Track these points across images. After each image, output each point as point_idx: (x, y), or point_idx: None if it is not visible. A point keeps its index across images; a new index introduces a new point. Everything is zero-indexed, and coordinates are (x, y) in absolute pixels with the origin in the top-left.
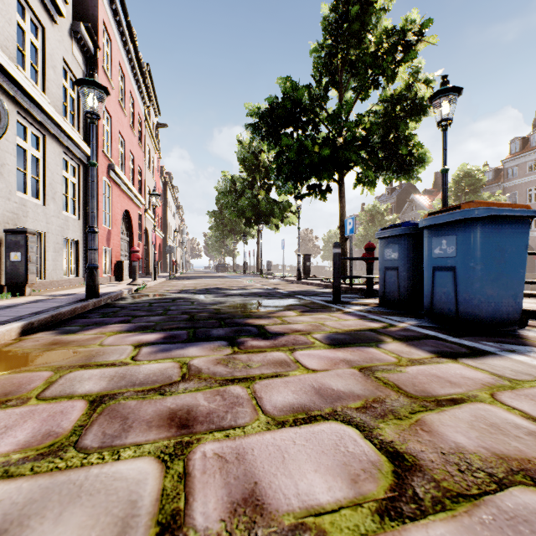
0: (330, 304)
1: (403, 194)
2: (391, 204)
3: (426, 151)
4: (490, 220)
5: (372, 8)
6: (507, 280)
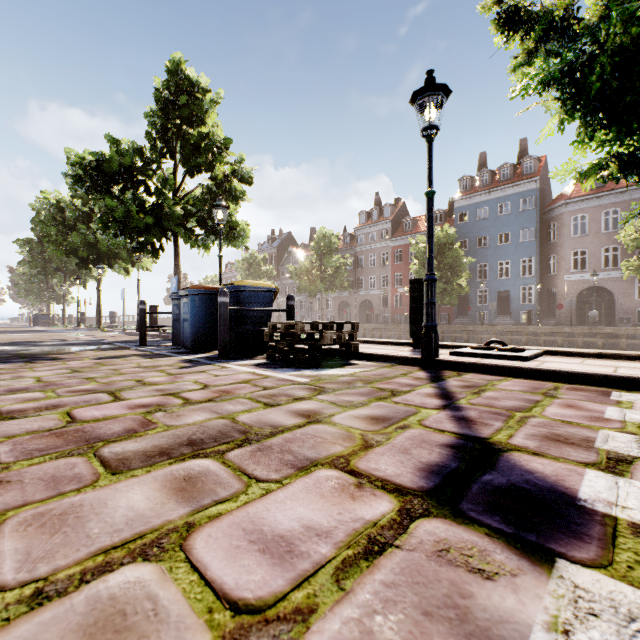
0: (134, 346)
1: (283, 245)
2: (272, 254)
3: (245, 228)
4: (202, 296)
5: (200, 101)
6: (213, 326)
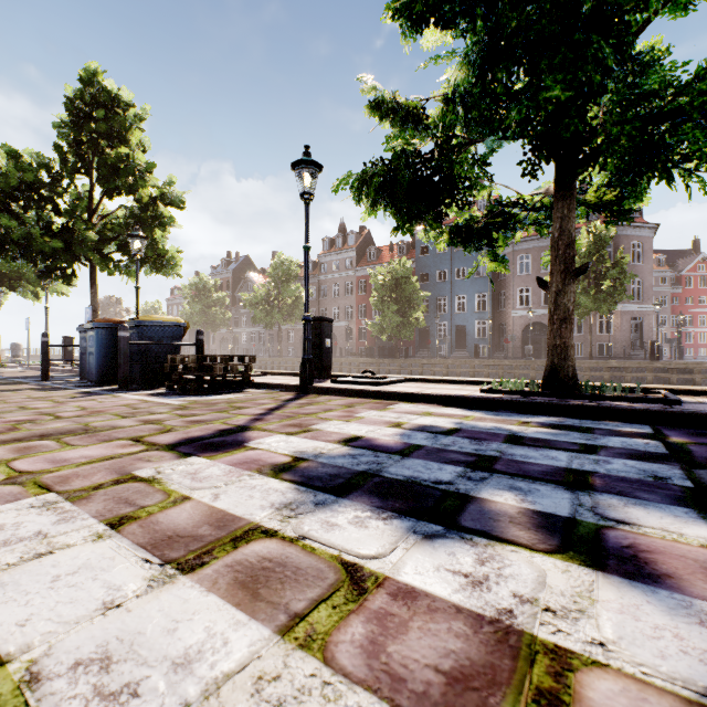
0: (34, 382)
1: (240, 269)
2: (227, 279)
3: (175, 255)
4: (109, 329)
5: (121, 117)
6: None
